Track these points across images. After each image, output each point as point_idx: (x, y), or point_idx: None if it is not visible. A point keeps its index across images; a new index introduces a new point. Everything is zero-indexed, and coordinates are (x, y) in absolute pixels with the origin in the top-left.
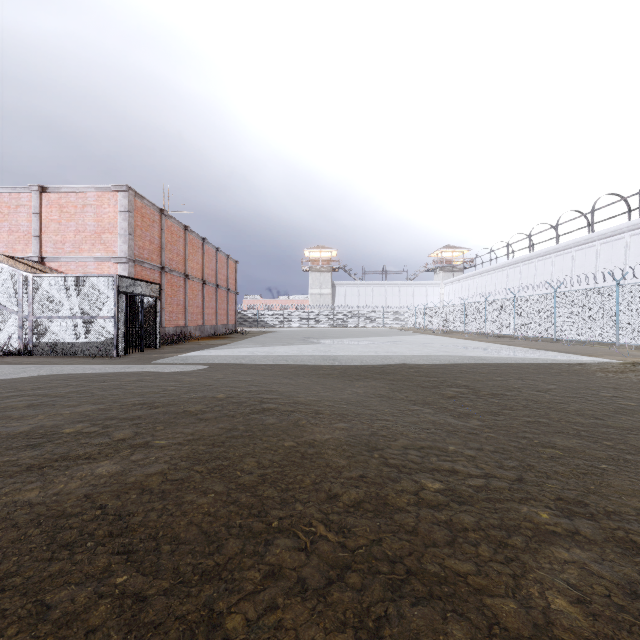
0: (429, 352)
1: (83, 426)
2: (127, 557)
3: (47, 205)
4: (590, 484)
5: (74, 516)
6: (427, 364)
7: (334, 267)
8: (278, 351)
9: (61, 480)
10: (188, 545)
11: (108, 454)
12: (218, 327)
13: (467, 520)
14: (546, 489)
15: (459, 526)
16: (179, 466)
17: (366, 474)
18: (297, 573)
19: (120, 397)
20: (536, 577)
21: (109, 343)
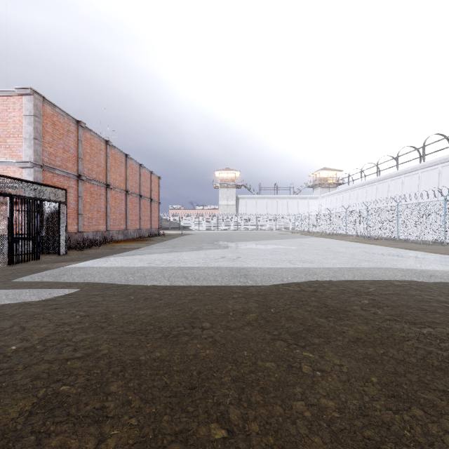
0: (349, 261)
1: None
2: None
3: None
4: None
5: None
6: (371, 285)
7: (237, 184)
8: (182, 259)
9: None
10: None
11: None
12: (142, 231)
13: None
14: None
15: None
16: None
17: None
18: None
19: None
20: None
21: None
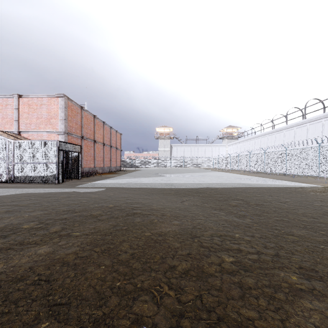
0: (221, 181)
1: (34, 224)
2: (50, 309)
3: (22, 104)
4: (317, 258)
5: (21, 281)
6: (220, 187)
7: (171, 137)
8: (142, 180)
9: (17, 257)
10: (87, 301)
11: (46, 241)
12: (111, 168)
13: (250, 282)
14: (292, 261)
15: (246, 286)
16: (85, 248)
17: (191, 252)
18: (152, 320)
19: (56, 206)
20: (295, 321)
21: (54, 176)
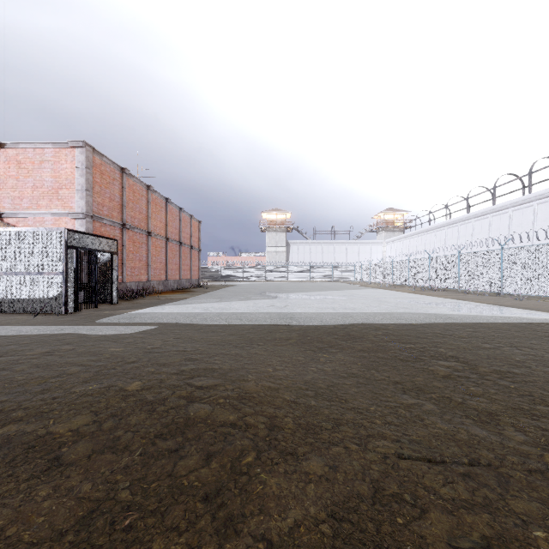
0: (388, 308)
1: None
2: None
3: (5, 161)
4: None
5: None
6: (393, 324)
7: (288, 228)
8: (233, 307)
9: None
10: None
11: None
12: (181, 281)
13: None
14: None
15: None
16: None
17: None
18: None
19: None
20: None
21: (57, 300)
